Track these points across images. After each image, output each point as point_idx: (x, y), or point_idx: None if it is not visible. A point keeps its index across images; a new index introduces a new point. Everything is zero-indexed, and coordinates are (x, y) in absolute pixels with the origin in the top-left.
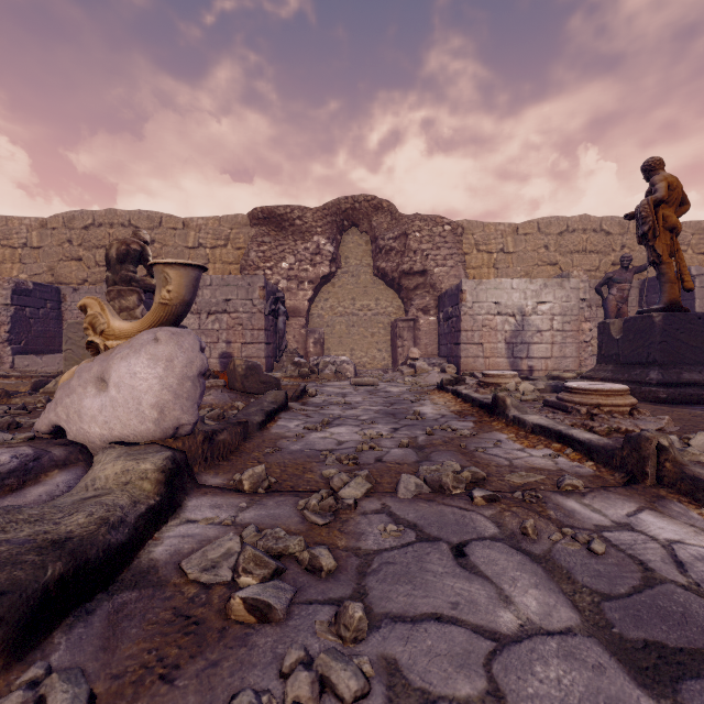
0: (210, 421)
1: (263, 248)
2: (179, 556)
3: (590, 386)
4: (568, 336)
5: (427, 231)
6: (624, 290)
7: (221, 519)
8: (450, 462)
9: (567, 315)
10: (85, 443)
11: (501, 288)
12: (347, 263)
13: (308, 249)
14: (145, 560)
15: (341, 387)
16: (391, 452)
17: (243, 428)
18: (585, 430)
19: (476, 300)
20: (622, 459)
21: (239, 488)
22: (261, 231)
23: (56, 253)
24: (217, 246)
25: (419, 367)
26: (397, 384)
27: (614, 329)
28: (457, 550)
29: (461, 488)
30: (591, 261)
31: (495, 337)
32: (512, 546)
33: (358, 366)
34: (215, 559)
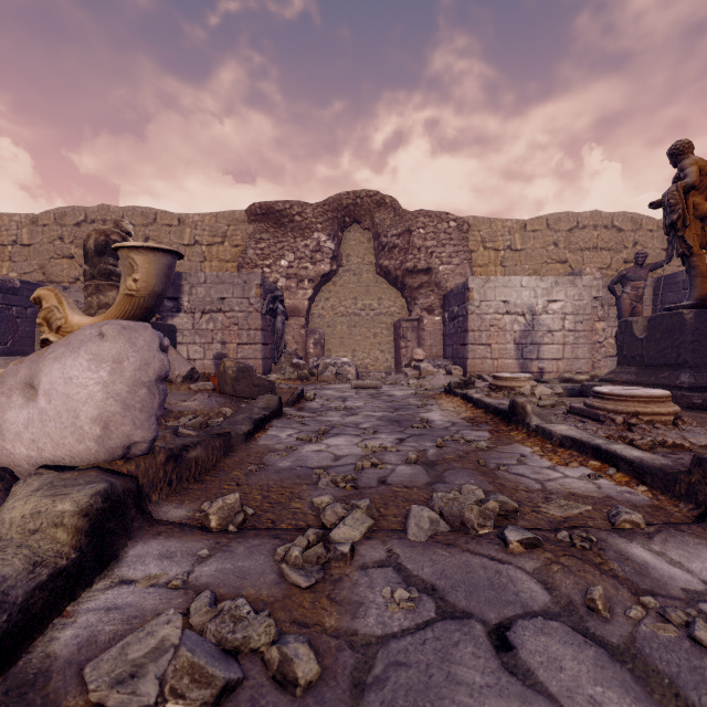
0: (190, 431)
1: (261, 245)
2: (92, 647)
3: (625, 391)
4: (580, 336)
5: (431, 228)
6: (638, 289)
7: (169, 577)
8: (470, 486)
9: (579, 314)
10: (10, 467)
11: (509, 286)
12: (348, 261)
13: (308, 246)
14: (38, 657)
15: (342, 390)
16: (396, 471)
17: (223, 441)
18: (624, 443)
19: (484, 299)
20: (689, 486)
21: (205, 525)
22: (259, 228)
23: (47, 251)
24: (213, 244)
25: (424, 369)
26: (401, 387)
27: (637, 328)
28: (497, 637)
29: (489, 527)
30: (602, 258)
31: (504, 337)
32: (574, 627)
33: (359, 368)
34: (137, 660)
